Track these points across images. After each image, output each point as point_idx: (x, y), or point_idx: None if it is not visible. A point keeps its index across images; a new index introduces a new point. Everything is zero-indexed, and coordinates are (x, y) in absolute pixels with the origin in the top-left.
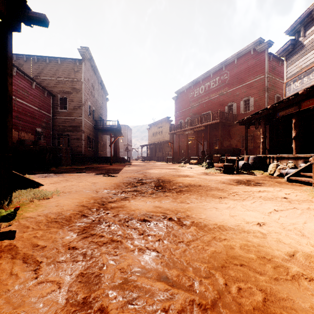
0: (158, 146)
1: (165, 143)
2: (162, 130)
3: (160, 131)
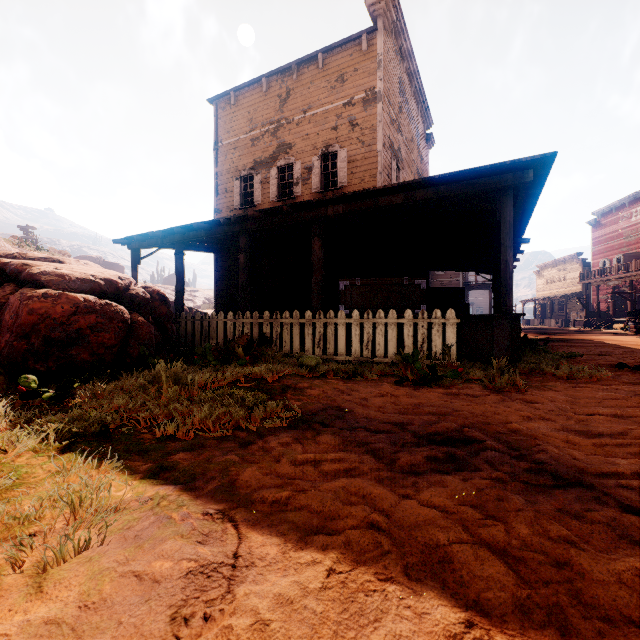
0: (557, 301)
1: (570, 298)
2: (566, 274)
3: (561, 277)
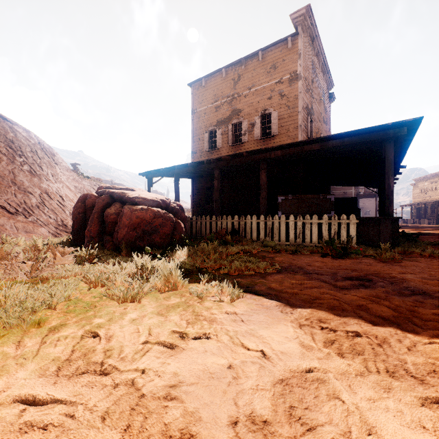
0: (430, 206)
1: None
2: (437, 186)
3: (433, 187)
